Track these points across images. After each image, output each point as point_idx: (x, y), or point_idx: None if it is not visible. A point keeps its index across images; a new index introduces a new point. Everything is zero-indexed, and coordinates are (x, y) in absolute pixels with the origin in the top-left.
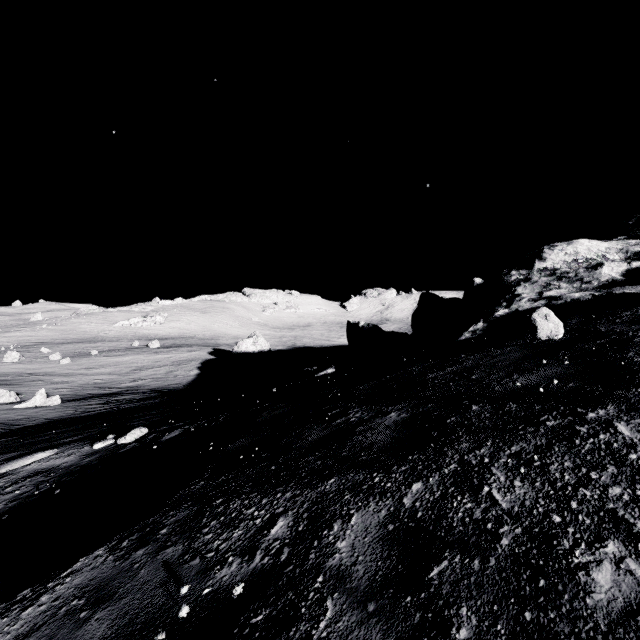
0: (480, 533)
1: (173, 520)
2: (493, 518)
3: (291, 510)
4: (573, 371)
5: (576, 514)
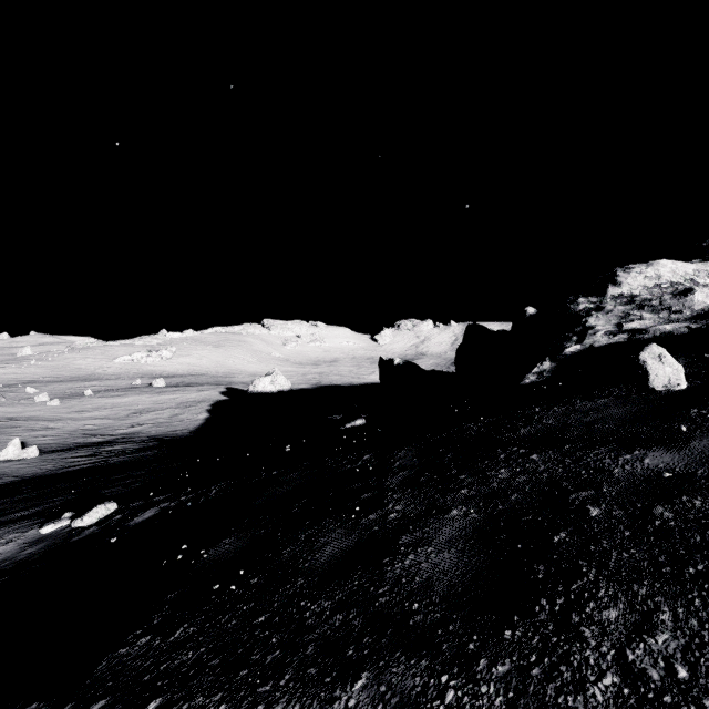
0: None
1: None
2: None
3: None
4: None
5: None
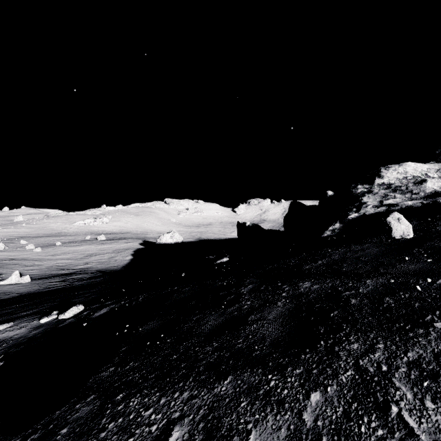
0: None
1: (76, 417)
2: None
3: (187, 416)
4: (435, 268)
5: None
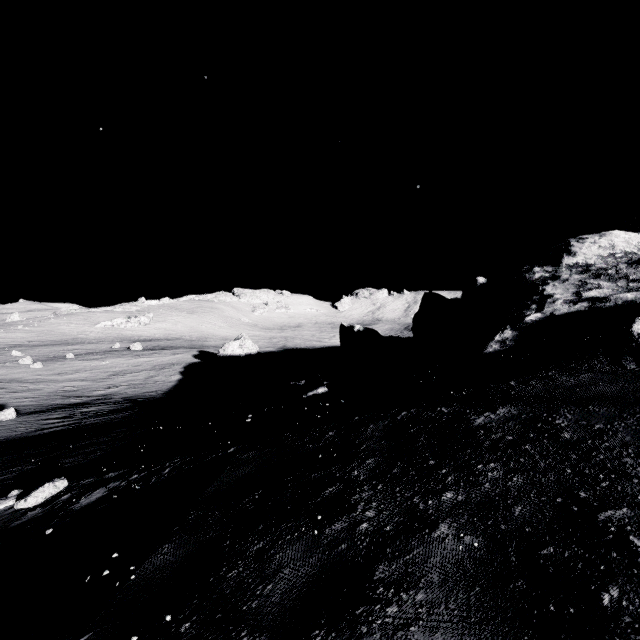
0: None
1: None
2: None
3: None
4: None
5: None
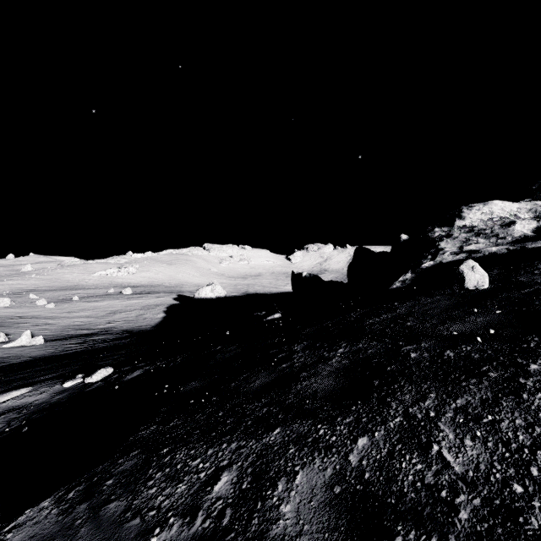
0: (434, 502)
1: (120, 470)
2: (447, 484)
3: (235, 464)
4: (504, 320)
5: (539, 484)
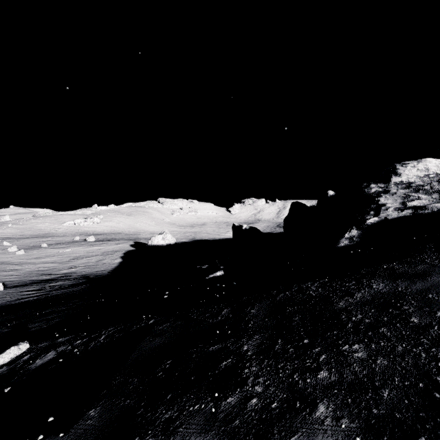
0: None
1: None
2: None
3: None
4: None
5: None
